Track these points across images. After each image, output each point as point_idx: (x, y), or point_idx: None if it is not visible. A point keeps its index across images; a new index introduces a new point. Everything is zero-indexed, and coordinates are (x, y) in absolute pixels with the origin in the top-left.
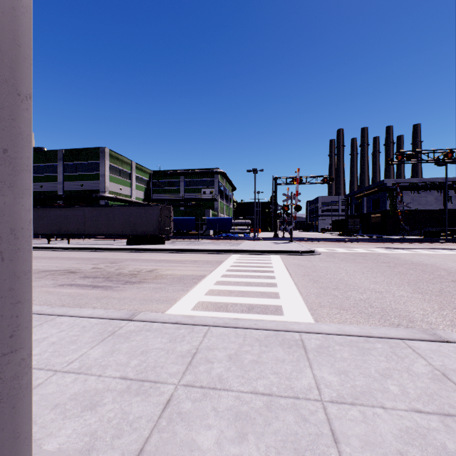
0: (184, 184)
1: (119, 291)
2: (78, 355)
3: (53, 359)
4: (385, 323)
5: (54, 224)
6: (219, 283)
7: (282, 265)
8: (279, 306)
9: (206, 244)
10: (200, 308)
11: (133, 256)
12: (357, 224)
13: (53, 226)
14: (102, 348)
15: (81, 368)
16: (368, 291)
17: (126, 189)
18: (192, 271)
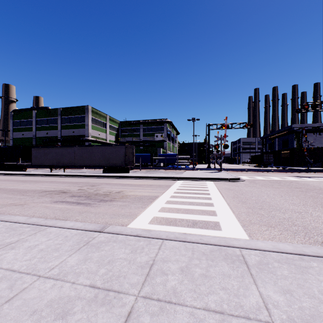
0: (142, 130)
1: (95, 207)
2: (59, 261)
3: (39, 265)
4: (310, 240)
5: (54, 158)
6: (168, 202)
7: (216, 189)
8: (217, 222)
9: (158, 172)
10: (155, 222)
11: (107, 181)
12: (270, 158)
13: (54, 160)
14: (78, 256)
15: (59, 275)
16: (288, 211)
17: (103, 134)
18: (148, 193)
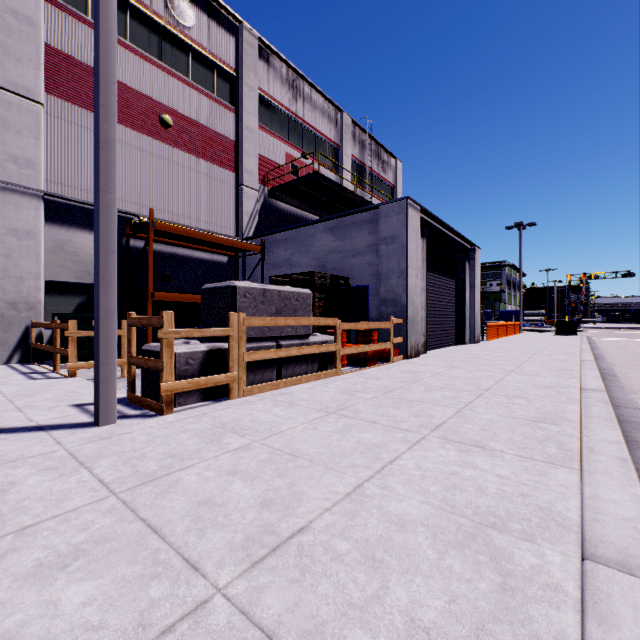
0: None
1: None
2: None
3: None
4: None
5: None
6: None
7: None
8: None
9: None
10: None
11: None
12: None
13: None
14: None
15: None
16: None
17: None
18: None
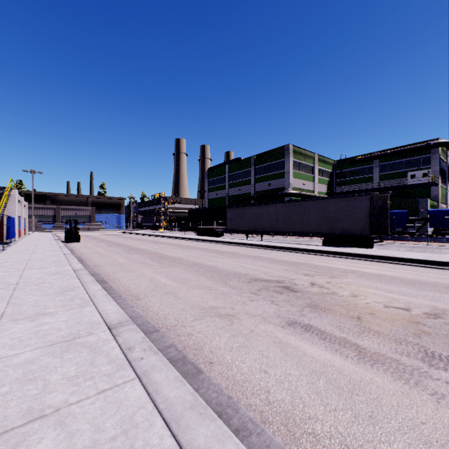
0: (378, 169)
1: None
2: None
3: None
4: None
5: (251, 221)
6: None
7: None
8: None
9: (446, 250)
10: None
11: (348, 264)
12: None
13: (250, 223)
14: None
15: None
16: None
17: (308, 184)
18: None
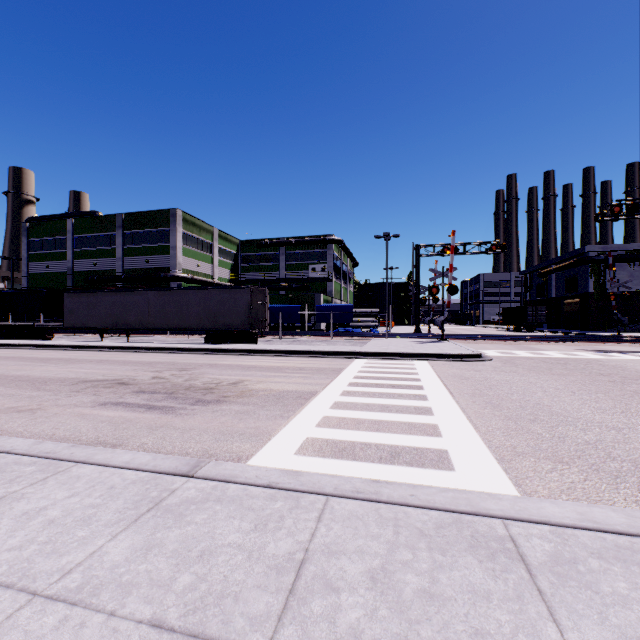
0: (284, 258)
1: (184, 417)
2: (86, 553)
3: (39, 561)
4: None
5: (108, 314)
6: (338, 405)
7: (435, 377)
8: (444, 452)
9: (316, 342)
10: (309, 450)
11: (212, 359)
12: (541, 313)
13: (108, 318)
14: (132, 539)
15: (82, 590)
16: (593, 425)
17: (206, 266)
18: (295, 385)
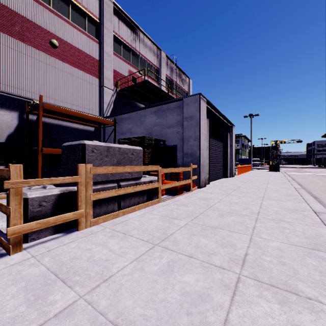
0: None
1: None
2: None
3: None
4: None
5: None
6: None
7: None
8: None
9: None
10: None
11: None
12: None
13: None
14: None
15: None
16: None
17: None
18: None
